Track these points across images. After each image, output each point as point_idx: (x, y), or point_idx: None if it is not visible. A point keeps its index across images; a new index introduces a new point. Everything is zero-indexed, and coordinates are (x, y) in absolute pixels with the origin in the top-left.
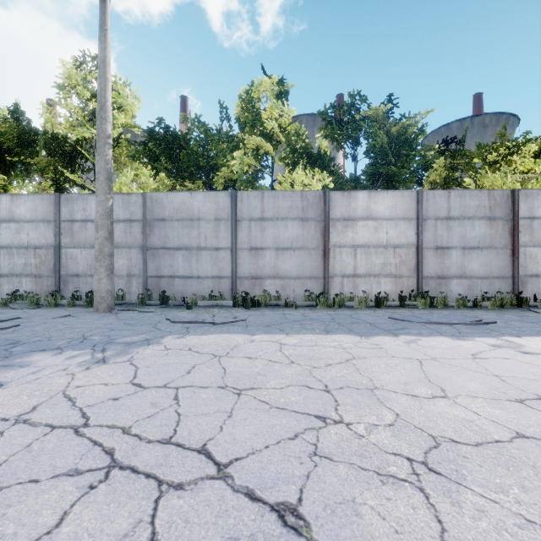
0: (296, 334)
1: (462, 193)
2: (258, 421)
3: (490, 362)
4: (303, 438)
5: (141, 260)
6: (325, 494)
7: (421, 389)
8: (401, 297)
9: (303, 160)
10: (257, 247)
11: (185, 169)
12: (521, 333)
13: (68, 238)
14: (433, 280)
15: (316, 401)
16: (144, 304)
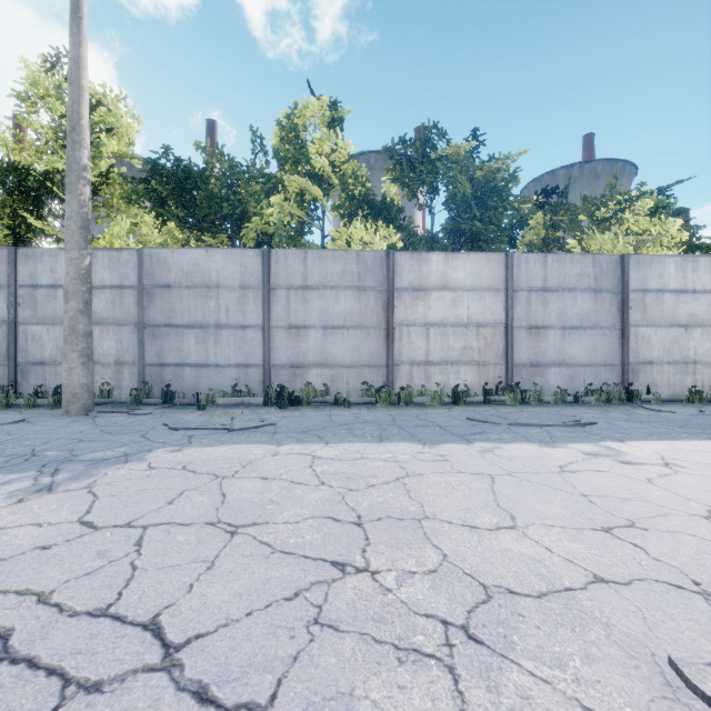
0: (339, 443)
1: (562, 258)
2: (248, 574)
3: (580, 476)
4: (305, 597)
5: (136, 342)
6: (313, 686)
7: (485, 517)
8: (486, 390)
9: (362, 210)
10: (298, 325)
11: (204, 218)
12: (625, 436)
13: (28, 311)
14: (525, 368)
15: (340, 539)
16: (140, 403)
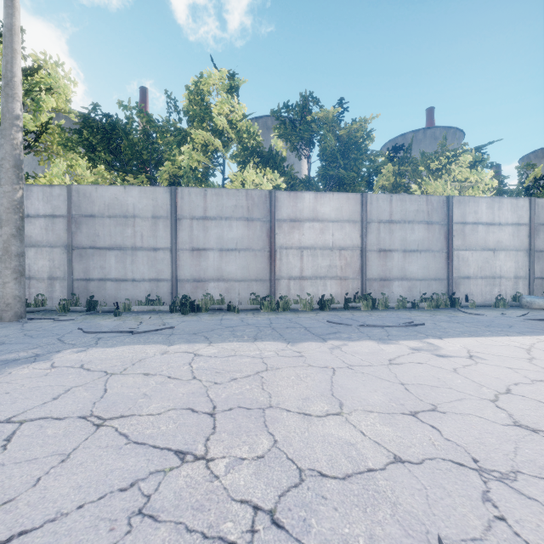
0: (220, 342)
1: (403, 198)
2: (96, 465)
3: (403, 368)
4: (139, 487)
5: (66, 261)
6: None
7: (318, 405)
8: (346, 299)
9: (253, 158)
10: (199, 247)
11: (129, 162)
12: (444, 334)
13: None
14: (376, 282)
15: (190, 429)
16: (68, 311)
